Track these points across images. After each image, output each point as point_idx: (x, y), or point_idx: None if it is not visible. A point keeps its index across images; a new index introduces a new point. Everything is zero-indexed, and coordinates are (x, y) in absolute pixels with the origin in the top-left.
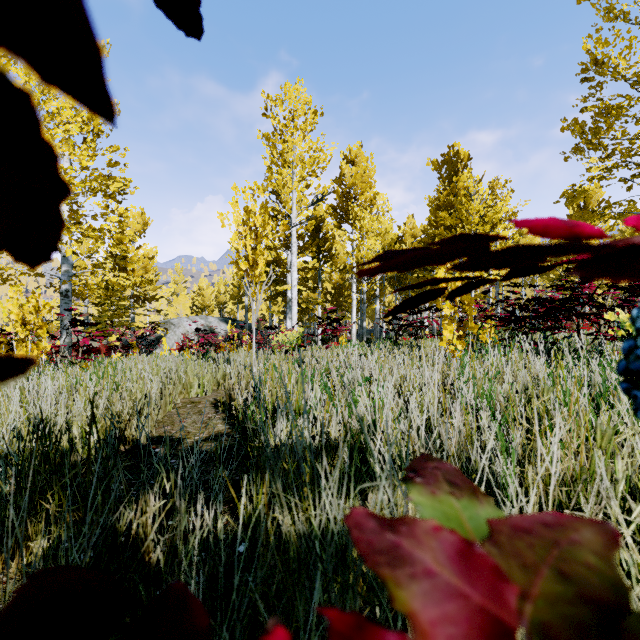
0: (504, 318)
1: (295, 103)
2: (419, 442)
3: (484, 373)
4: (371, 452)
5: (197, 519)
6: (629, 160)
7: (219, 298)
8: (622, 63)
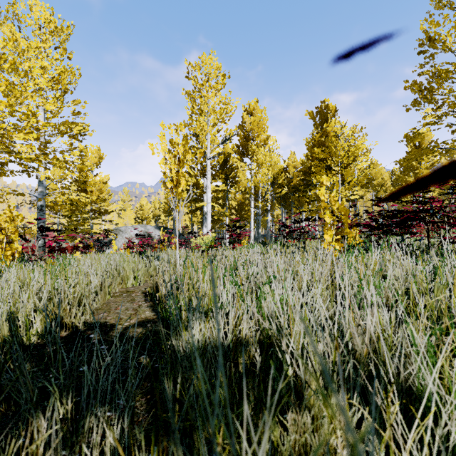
0: (371, 225)
1: (209, 68)
2: (331, 345)
3: (373, 271)
4: (279, 348)
5: (93, 449)
6: (454, 110)
7: (155, 212)
8: (449, 39)
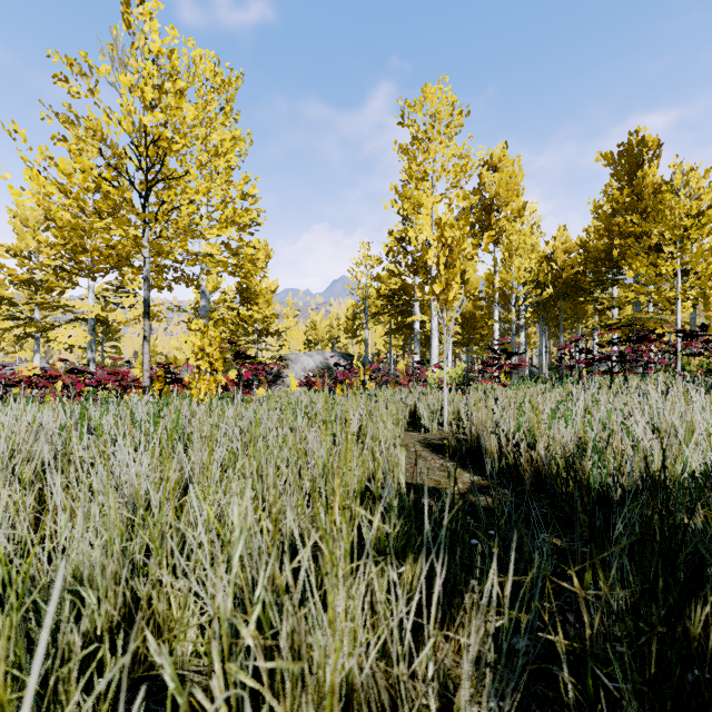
0: None
1: (437, 105)
2: None
3: None
4: None
5: None
6: None
7: (331, 332)
8: None
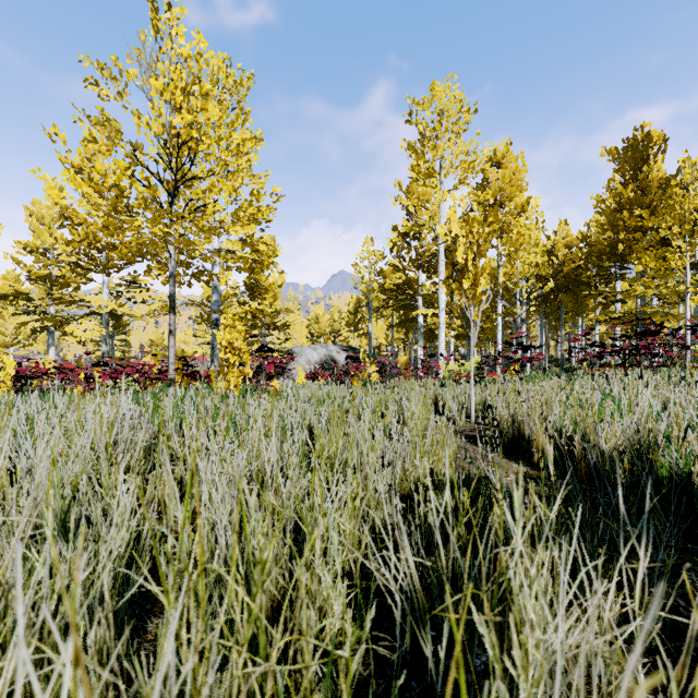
0: None
1: (445, 103)
2: None
3: None
4: None
5: None
6: None
7: (333, 326)
8: None
